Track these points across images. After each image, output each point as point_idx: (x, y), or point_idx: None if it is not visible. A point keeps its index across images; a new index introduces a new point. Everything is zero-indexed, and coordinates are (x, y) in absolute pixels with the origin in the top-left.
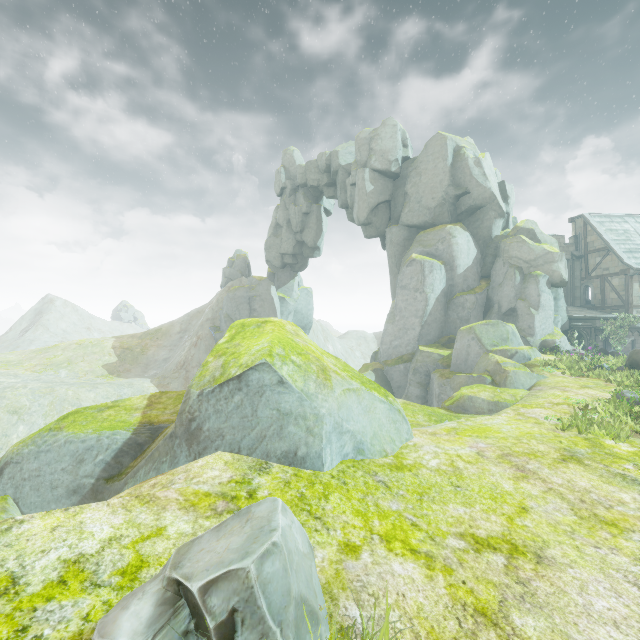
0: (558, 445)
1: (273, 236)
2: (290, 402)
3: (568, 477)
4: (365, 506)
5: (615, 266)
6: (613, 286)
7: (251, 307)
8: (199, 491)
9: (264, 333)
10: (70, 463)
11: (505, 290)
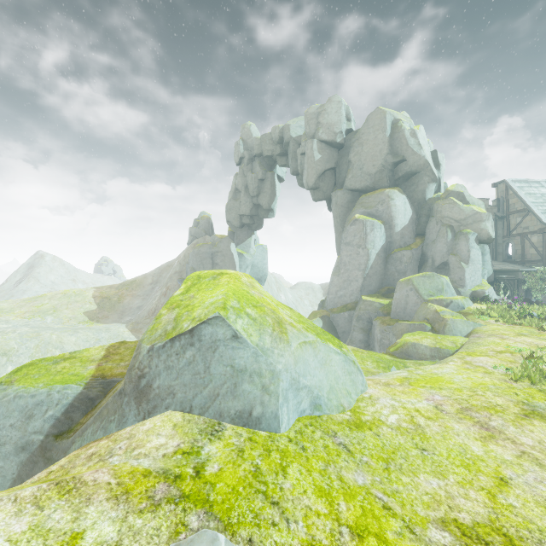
0: (515, 398)
1: (233, 200)
2: (245, 358)
3: (537, 437)
4: (328, 481)
5: (534, 225)
6: (532, 243)
7: (213, 261)
8: (137, 469)
9: (219, 285)
10: (19, 419)
11: (438, 246)
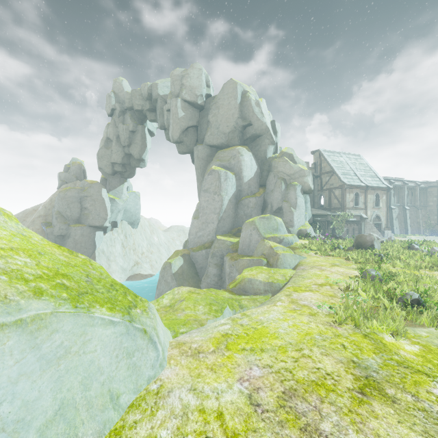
0: (344, 354)
1: (104, 148)
2: None
3: None
4: None
5: (337, 183)
6: (335, 195)
7: (82, 206)
8: None
9: None
10: None
11: (275, 195)
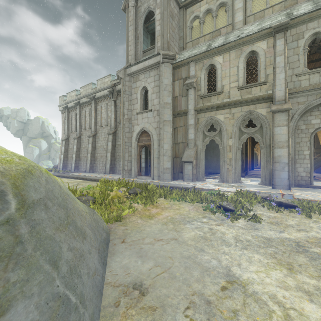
0: None
1: None
2: None
3: None
4: None
5: None
6: None
7: None
8: None
9: None
10: None
11: (52, 154)
